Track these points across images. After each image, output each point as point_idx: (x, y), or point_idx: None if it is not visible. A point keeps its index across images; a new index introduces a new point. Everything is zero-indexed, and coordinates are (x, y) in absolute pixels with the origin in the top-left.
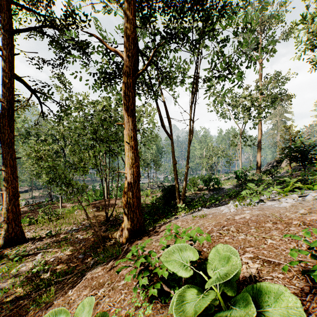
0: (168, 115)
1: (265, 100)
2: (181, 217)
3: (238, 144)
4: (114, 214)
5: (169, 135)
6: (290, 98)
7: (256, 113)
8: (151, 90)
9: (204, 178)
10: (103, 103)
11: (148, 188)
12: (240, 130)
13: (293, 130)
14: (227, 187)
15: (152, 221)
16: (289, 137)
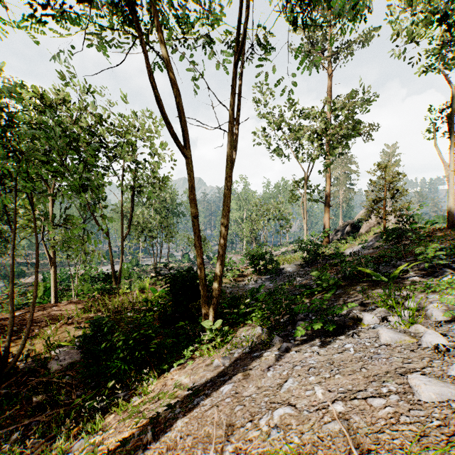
0: (178, 97)
1: (342, 126)
2: (214, 444)
3: (302, 196)
4: (37, 351)
5: (182, 146)
6: (372, 131)
7: (329, 147)
8: (135, 30)
9: (250, 253)
10: (34, 88)
11: (153, 274)
12: (306, 174)
13: (389, 171)
14: (288, 268)
15: (133, 372)
16: (385, 183)
